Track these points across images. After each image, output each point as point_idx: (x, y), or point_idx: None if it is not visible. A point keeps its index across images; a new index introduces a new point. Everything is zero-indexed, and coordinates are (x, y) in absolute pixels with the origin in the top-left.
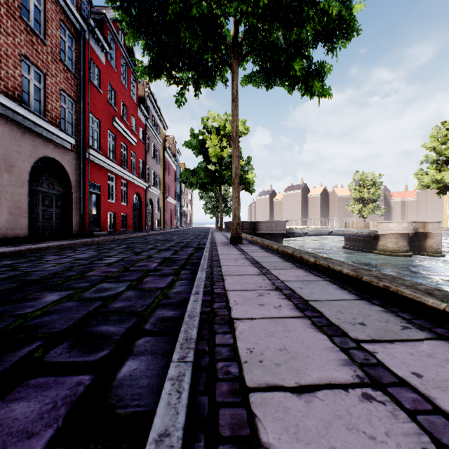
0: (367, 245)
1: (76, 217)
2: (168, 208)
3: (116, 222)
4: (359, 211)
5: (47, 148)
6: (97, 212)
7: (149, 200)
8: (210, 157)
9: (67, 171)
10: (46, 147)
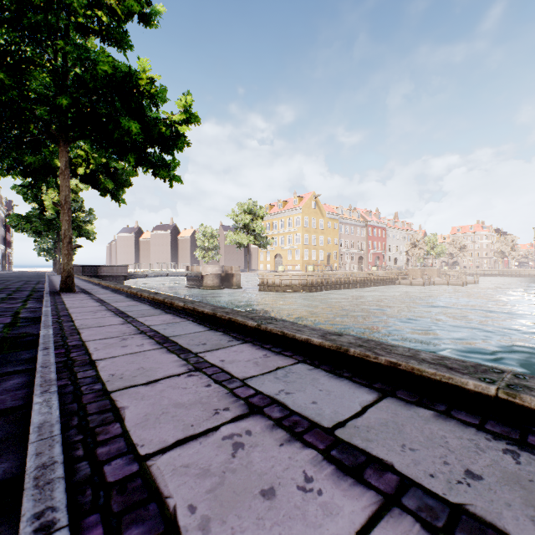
0: (199, 283)
1: None
2: None
3: None
4: (203, 257)
5: None
6: None
7: None
8: (47, 209)
9: None
10: None
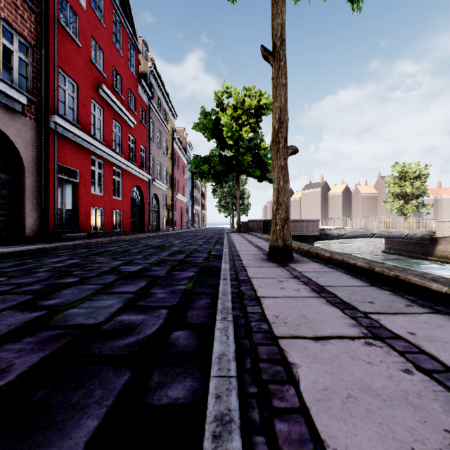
0: (419, 249)
1: (33, 212)
2: (178, 206)
3: (105, 221)
4: (400, 209)
5: None
6: (73, 207)
7: (154, 196)
8: (226, 138)
9: (15, 144)
10: None
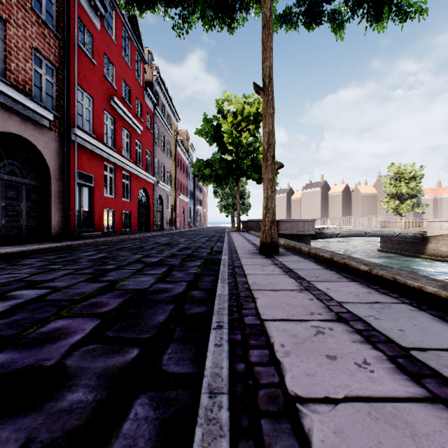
0: (412, 248)
1: (57, 214)
2: (181, 206)
3: (116, 221)
4: (395, 208)
5: (9, 121)
6: (89, 209)
7: (159, 197)
8: (226, 144)
9: (43, 155)
10: (7, 119)
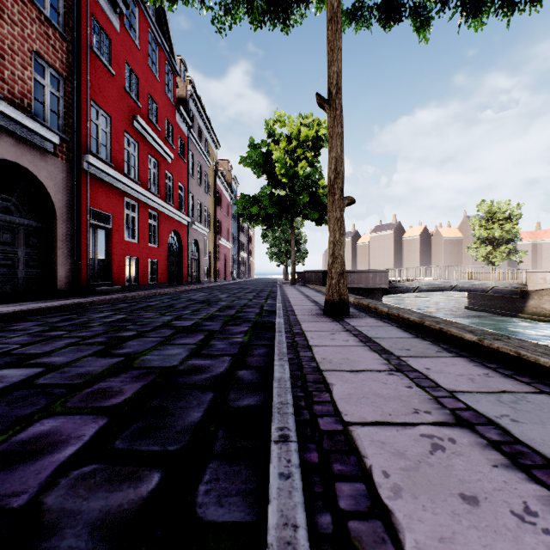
0: (508, 305)
1: (64, 263)
2: (221, 254)
3: (140, 272)
4: (486, 256)
5: (1, 144)
6: (106, 257)
7: (194, 241)
8: (278, 175)
9: (47, 188)
10: None
